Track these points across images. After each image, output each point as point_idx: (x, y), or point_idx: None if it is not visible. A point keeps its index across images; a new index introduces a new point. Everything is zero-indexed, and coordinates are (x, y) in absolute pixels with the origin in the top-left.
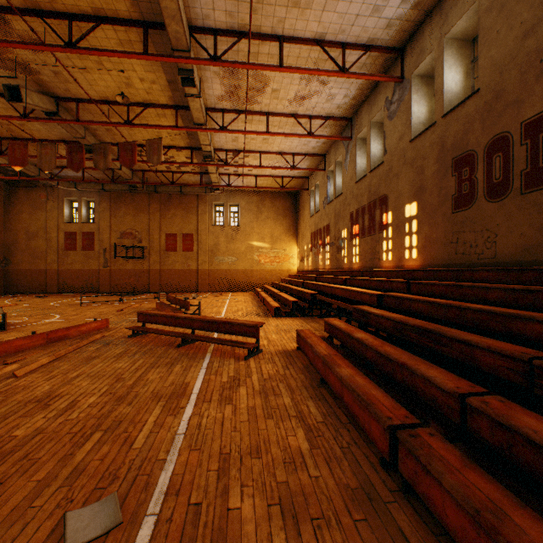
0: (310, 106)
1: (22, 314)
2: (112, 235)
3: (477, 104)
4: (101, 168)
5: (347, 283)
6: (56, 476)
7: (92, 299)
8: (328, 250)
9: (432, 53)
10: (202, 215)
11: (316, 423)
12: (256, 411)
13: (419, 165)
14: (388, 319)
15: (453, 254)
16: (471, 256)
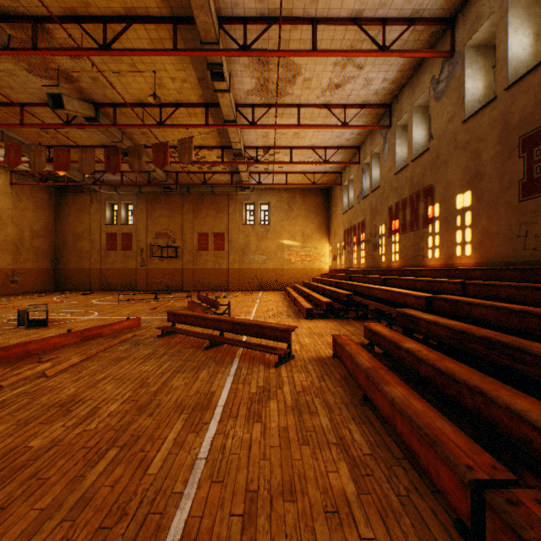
0: (345, 94)
1: (65, 311)
2: (148, 235)
3: None
4: (135, 169)
5: (386, 283)
6: (61, 505)
7: (129, 296)
8: (363, 248)
9: (491, 18)
10: (233, 215)
11: (361, 456)
12: (289, 434)
13: (474, 149)
14: (443, 327)
15: (520, 249)
16: None
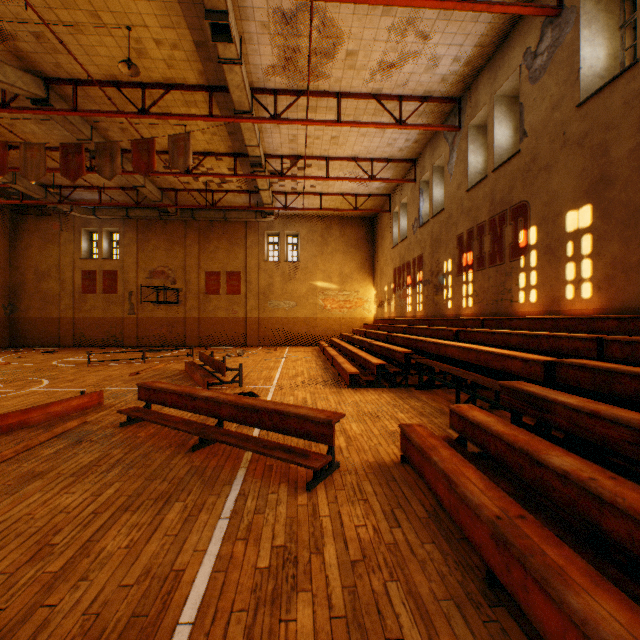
0: (402, 79)
1: (2, 378)
2: (139, 274)
3: None
4: (106, 176)
5: (460, 338)
6: None
7: (109, 355)
8: (421, 291)
9: None
10: (251, 248)
11: None
12: None
13: (598, 142)
14: (614, 422)
15: None
16: None
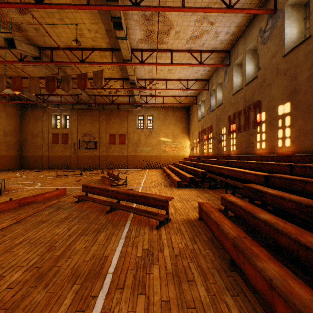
0: (201, 43)
1: (20, 182)
2: (78, 135)
3: None
4: (66, 91)
5: (229, 165)
6: None
7: (65, 173)
8: (211, 142)
9: None
10: (130, 122)
11: None
12: (171, 312)
13: (292, 73)
14: (289, 200)
15: None
16: None
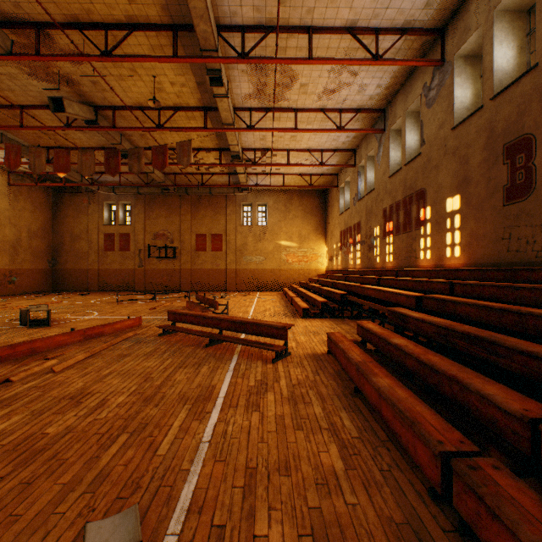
0: (340, 99)
1: (65, 311)
2: (146, 236)
3: (535, 81)
4: (135, 172)
5: (380, 284)
6: (81, 480)
7: (127, 297)
8: (359, 249)
9: (478, 30)
10: (230, 216)
11: (350, 439)
12: (285, 421)
13: (463, 155)
14: (429, 324)
15: (505, 251)
16: (527, 254)
